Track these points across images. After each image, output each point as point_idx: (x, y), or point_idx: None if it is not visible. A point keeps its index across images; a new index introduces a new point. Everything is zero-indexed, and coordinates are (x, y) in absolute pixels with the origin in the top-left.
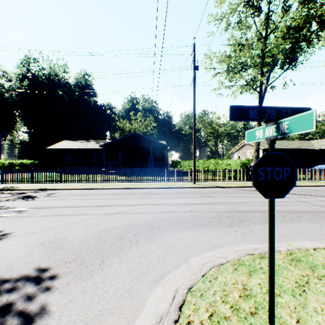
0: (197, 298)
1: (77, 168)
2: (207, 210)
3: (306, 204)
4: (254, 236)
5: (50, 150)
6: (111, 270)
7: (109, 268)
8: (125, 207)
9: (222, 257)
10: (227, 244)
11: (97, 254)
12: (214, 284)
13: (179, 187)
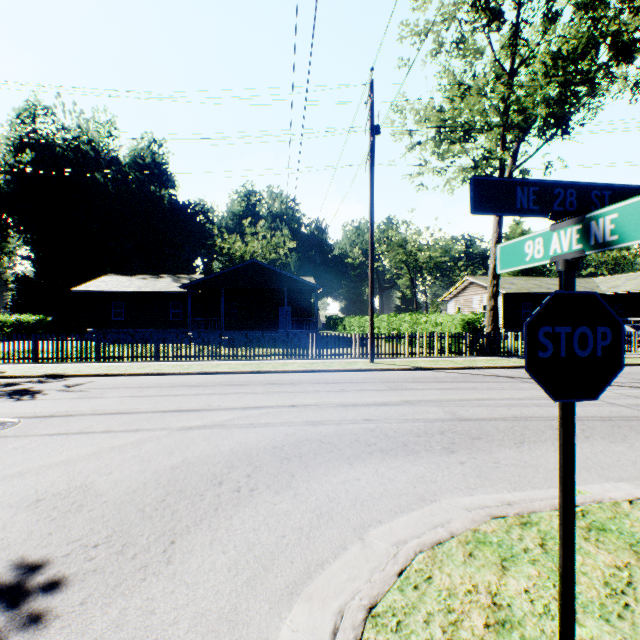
0: (389, 634)
1: (135, 332)
2: (401, 417)
3: (596, 402)
4: (502, 473)
5: (79, 294)
6: (190, 565)
7: (187, 558)
8: (230, 413)
9: (439, 524)
10: (446, 492)
11: (161, 524)
12: (426, 594)
13: (341, 369)
